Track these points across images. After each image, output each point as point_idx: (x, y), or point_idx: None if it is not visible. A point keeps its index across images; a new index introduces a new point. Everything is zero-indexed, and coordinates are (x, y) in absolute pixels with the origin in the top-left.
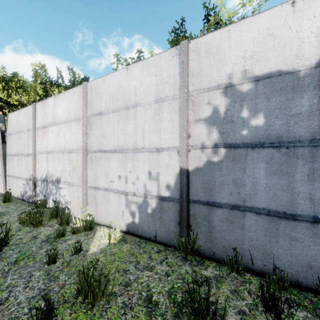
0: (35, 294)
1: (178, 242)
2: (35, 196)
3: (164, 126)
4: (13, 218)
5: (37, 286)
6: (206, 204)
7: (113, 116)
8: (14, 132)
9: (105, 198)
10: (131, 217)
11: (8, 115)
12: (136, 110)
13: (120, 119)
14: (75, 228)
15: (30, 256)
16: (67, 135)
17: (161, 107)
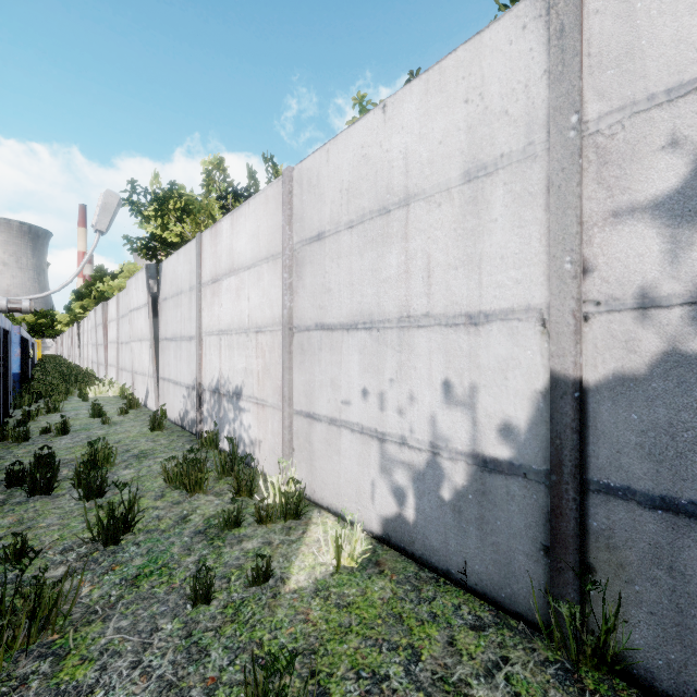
0: (148, 696)
1: (544, 611)
2: (200, 423)
3: (492, 248)
4: (158, 466)
5: (159, 668)
6: (662, 506)
7: (349, 237)
8: (171, 295)
9: (330, 442)
10: (395, 503)
11: (162, 263)
12: (409, 212)
13: (365, 243)
14: (263, 511)
15: (164, 570)
16: (253, 295)
17: (482, 191)
